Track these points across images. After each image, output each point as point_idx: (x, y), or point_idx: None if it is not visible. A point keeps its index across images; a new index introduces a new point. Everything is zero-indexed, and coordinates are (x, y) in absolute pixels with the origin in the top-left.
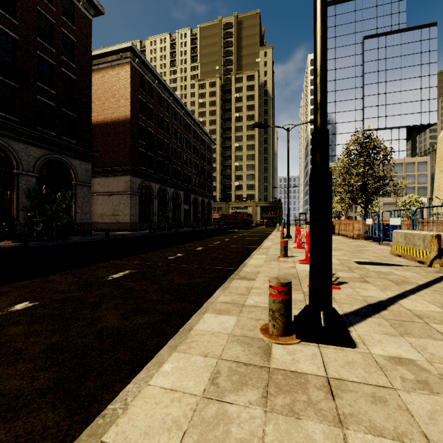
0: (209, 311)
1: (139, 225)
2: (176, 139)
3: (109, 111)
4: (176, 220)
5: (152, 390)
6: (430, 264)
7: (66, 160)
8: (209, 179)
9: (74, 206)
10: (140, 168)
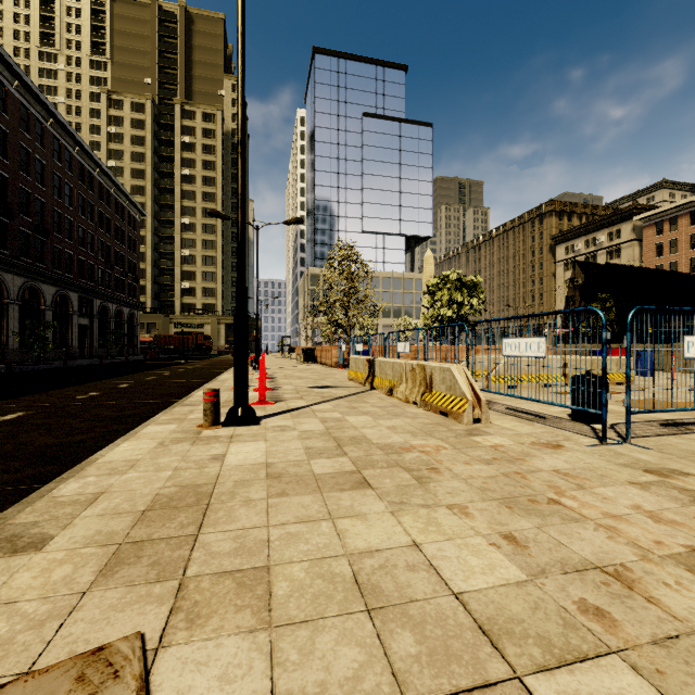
0: (152, 424)
1: None
2: (63, 197)
3: None
4: (61, 345)
5: (118, 451)
6: (365, 384)
7: None
8: (132, 274)
9: None
10: None
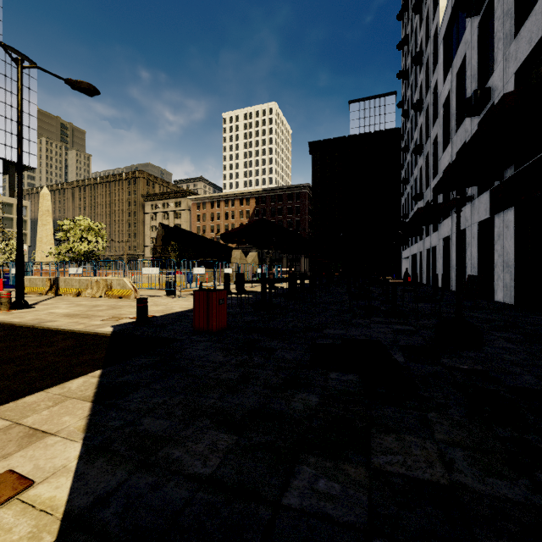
0: None
1: None
2: None
3: None
4: None
5: None
6: (47, 293)
7: None
8: None
9: None
10: None
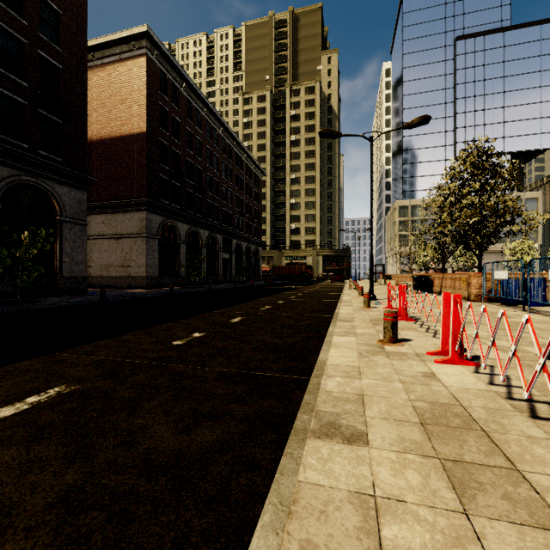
0: None
1: (159, 281)
2: (212, 165)
3: (117, 123)
4: (212, 273)
5: None
6: None
7: (46, 186)
8: (256, 220)
9: (59, 253)
10: (161, 202)
